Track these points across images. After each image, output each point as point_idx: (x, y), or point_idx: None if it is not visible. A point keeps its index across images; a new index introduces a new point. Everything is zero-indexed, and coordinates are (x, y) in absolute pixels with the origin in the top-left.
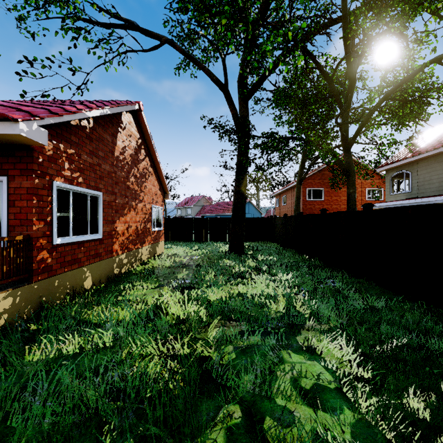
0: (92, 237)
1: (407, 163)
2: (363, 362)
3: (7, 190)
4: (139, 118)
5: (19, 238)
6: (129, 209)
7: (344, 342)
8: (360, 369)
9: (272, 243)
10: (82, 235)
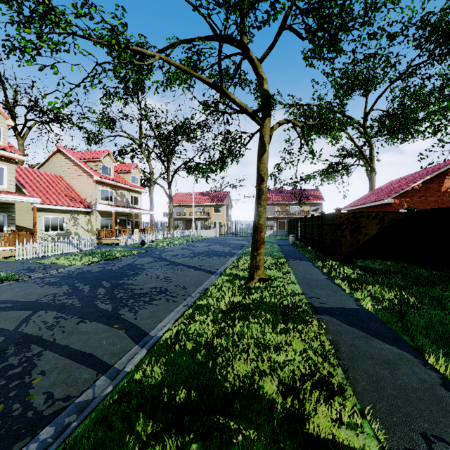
0: None
1: None
2: None
3: None
4: None
5: None
6: None
7: None
8: None
9: None
10: None
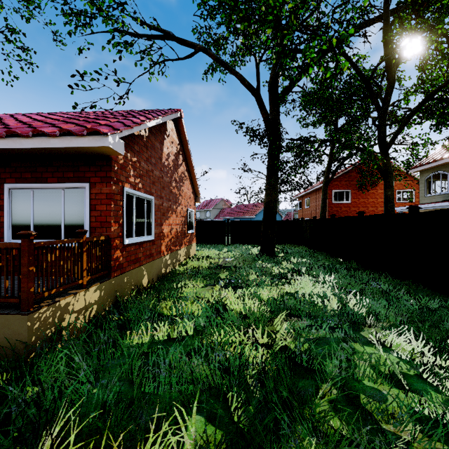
0: (148, 238)
1: (444, 164)
2: (438, 353)
3: (89, 196)
4: (179, 124)
5: (102, 238)
6: (172, 212)
7: (412, 337)
8: (438, 358)
9: (300, 246)
10: (141, 236)
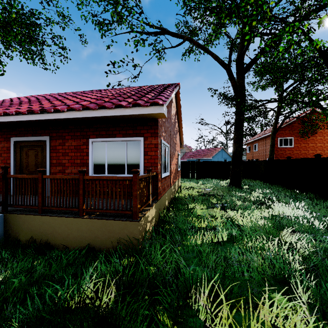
0: (167, 174)
1: None
2: None
3: (143, 145)
4: (176, 94)
5: (154, 174)
6: (173, 155)
7: None
8: None
9: (256, 181)
10: (165, 173)
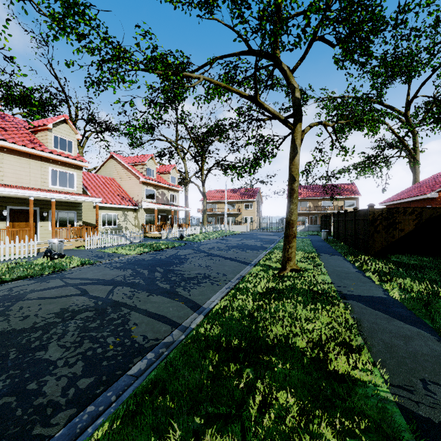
0: None
1: None
2: None
3: None
4: None
5: None
6: None
7: None
8: None
9: None
10: None
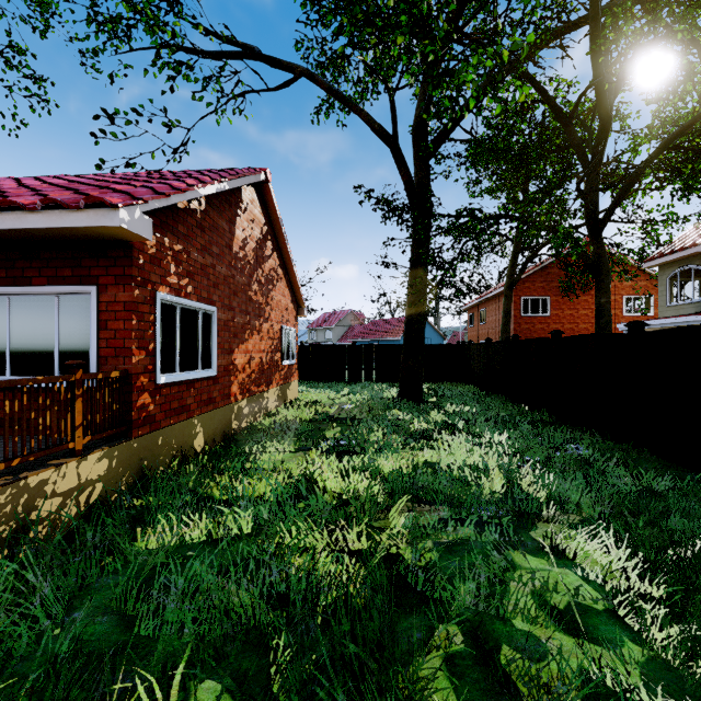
0: (204, 374)
1: (698, 253)
2: (649, 572)
3: (98, 306)
4: (265, 193)
5: (115, 374)
6: (252, 332)
7: (612, 542)
8: (646, 582)
9: (465, 386)
10: (192, 371)
